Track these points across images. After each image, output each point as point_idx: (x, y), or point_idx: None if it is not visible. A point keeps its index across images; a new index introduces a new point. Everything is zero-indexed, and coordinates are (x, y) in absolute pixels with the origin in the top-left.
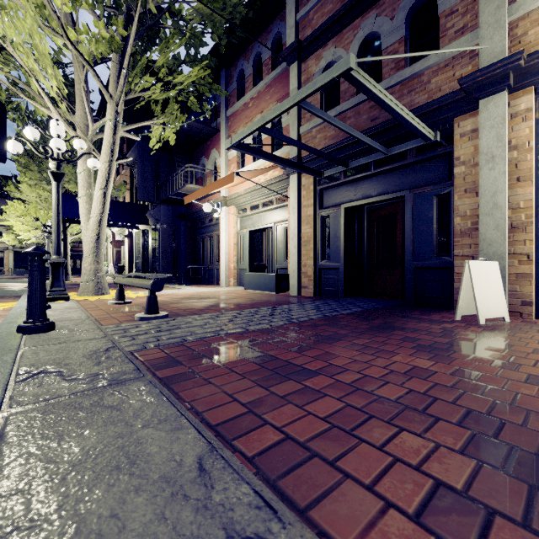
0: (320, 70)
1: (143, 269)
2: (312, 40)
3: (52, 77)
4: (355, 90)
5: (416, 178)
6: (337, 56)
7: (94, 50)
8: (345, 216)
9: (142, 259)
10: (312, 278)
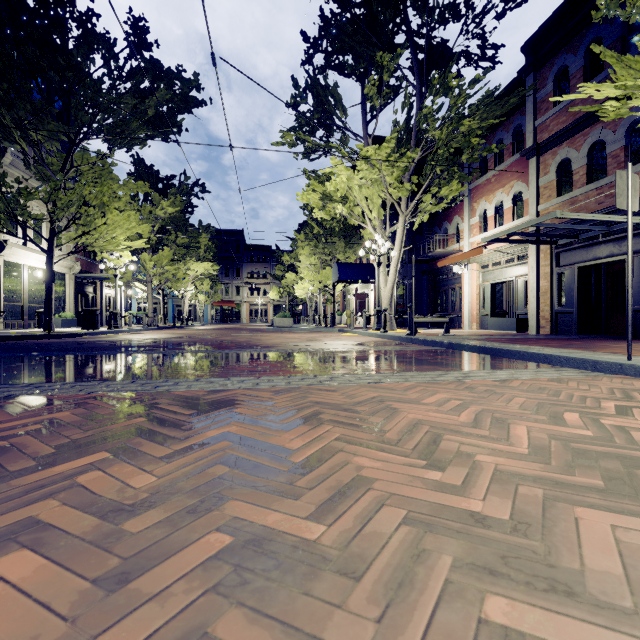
0: (555, 163)
1: None
2: (549, 142)
3: (375, 211)
4: (585, 181)
5: (636, 245)
6: (570, 154)
7: (400, 195)
8: (578, 272)
9: None
10: (549, 320)
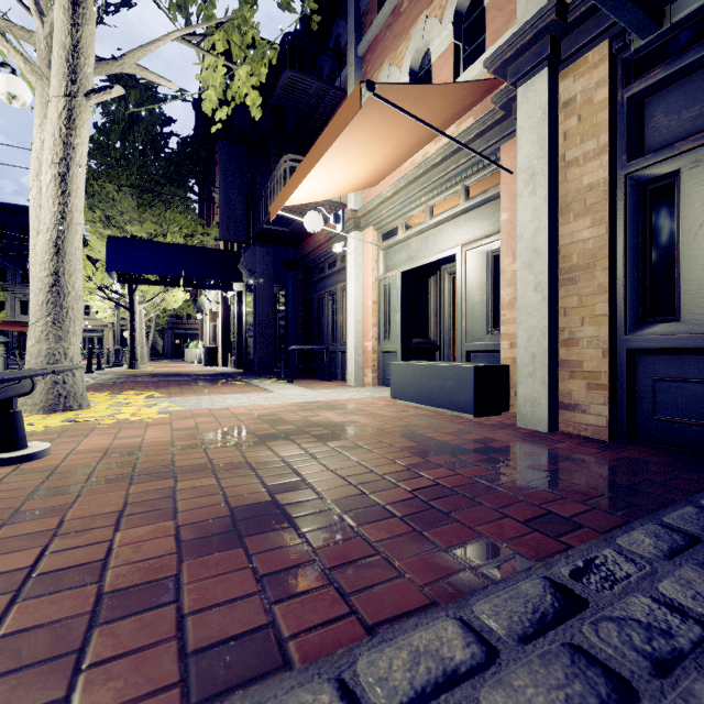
0: None
1: (238, 352)
2: None
3: None
4: None
5: None
6: None
7: None
8: None
9: (237, 337)
10: (605, 380)
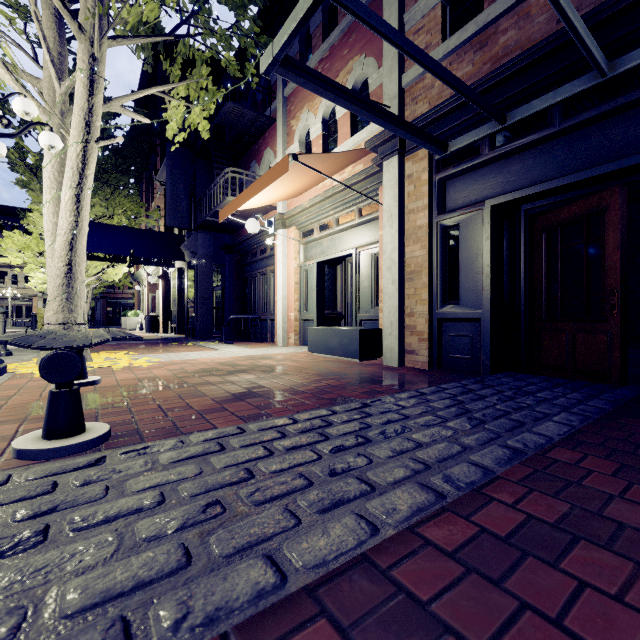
0: None
1: (179, 320)
2: None
3: None
4: None
5: None
6: None
7: None
8: (493, 221)
9: (178, 307)
10: (426, 336)
